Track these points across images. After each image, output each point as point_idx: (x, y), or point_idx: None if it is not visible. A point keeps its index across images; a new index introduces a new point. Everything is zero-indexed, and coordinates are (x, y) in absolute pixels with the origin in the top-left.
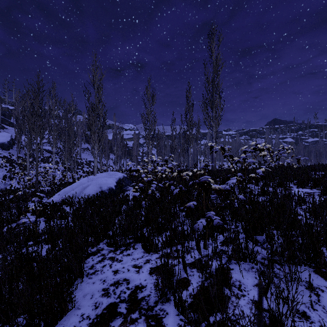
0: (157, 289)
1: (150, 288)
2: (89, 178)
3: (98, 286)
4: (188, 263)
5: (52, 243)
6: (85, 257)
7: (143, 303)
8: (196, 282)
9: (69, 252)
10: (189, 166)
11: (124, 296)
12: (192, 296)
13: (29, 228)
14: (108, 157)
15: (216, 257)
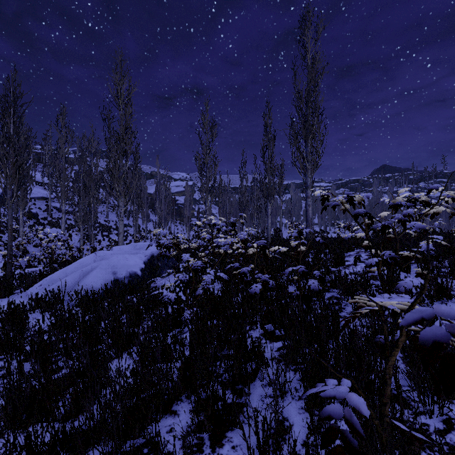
0: None
1: None
2: (97, 254)
3: None
4: None
5: None
6: None
7: None
8: None
9: None
10: (268, 233)
11: None
12: None
13: None
14: (147, 218)
15: None
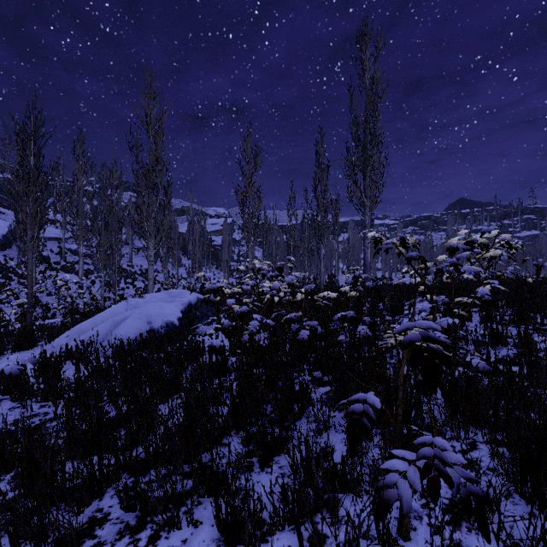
0: None
1: None
2: (129, 302)
3: None
4: None
5: None
6: None
7: None
8: None
9: None
10: (321, 279)
11: None
12: None
13: None
14: (179, 262)
15: None
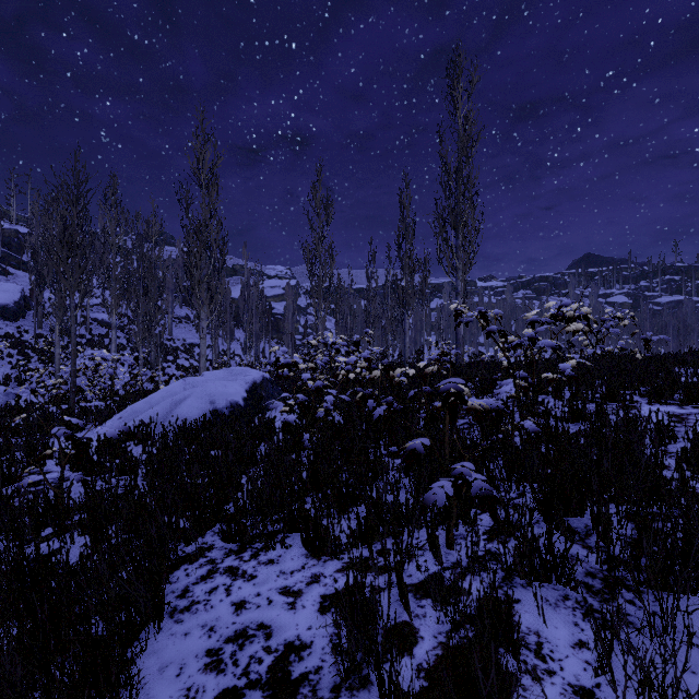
0: (338, 654)
1: (322, 651)
2: (187, 381)
3: (197, 644)
4: (411, 585)
5: (96, 533)
6: (170, 568)
7: (305, 691)
8: (433, 636)
9: None
10: (406, 356)
11: (258, 670)
12: (425, 672)
13: (45, 497)
14: (231, 335)
15: (480, 573)
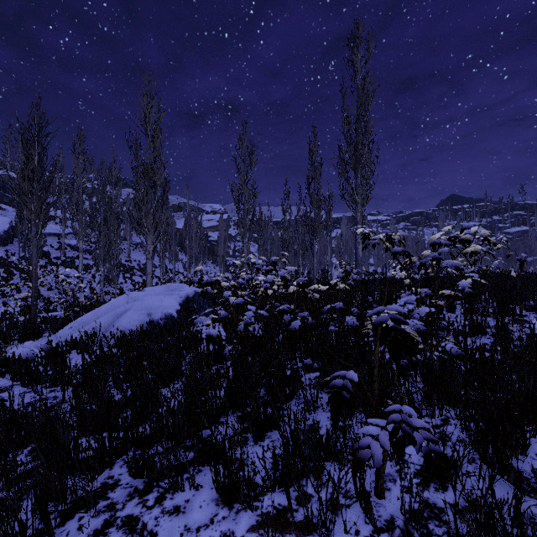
0: None
1: None
2: (129, 295)
3: None
4: None
5: None
6: (64, 515)
7: None
8: None
9: (1, 519)
10: (314, 274)
11: None
12: None
13: None
14: (176, 257)
15: None
